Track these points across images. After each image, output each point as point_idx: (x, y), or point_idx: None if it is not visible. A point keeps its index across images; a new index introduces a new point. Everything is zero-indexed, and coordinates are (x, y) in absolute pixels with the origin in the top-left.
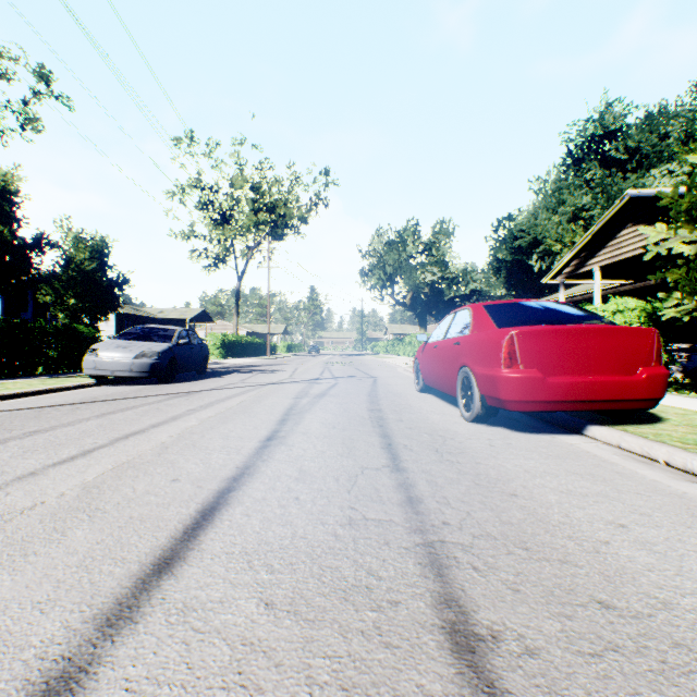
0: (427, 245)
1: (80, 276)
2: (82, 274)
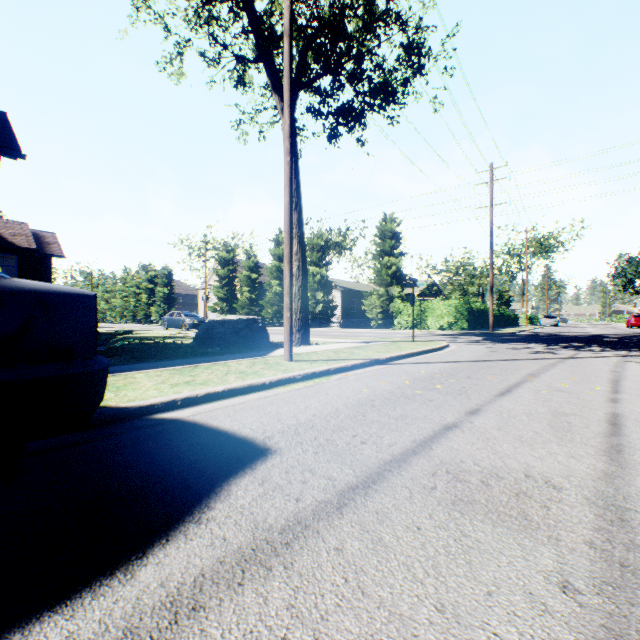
0: None
1: (503, 300)
2: (504, 299)
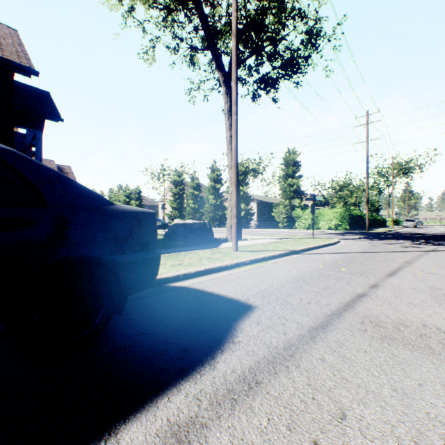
0: None
1: (374, 208)
2: (374, 208)
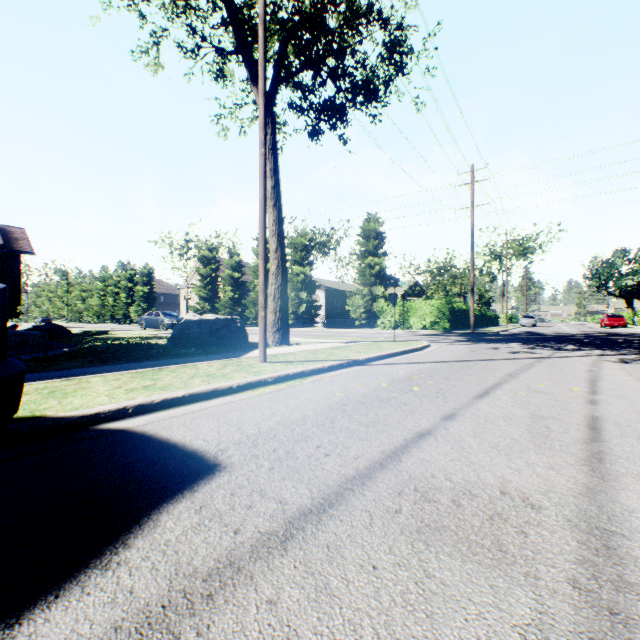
0: (632, 259)
1: (484, 300)
2: (485, 300)
